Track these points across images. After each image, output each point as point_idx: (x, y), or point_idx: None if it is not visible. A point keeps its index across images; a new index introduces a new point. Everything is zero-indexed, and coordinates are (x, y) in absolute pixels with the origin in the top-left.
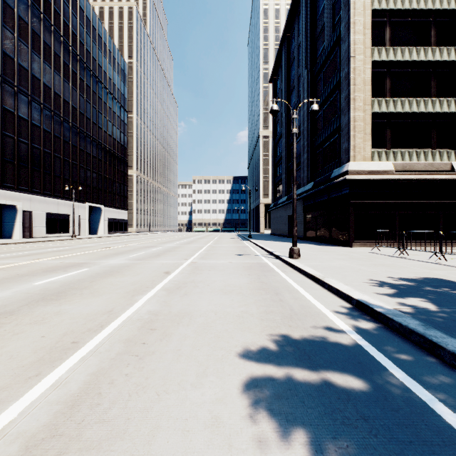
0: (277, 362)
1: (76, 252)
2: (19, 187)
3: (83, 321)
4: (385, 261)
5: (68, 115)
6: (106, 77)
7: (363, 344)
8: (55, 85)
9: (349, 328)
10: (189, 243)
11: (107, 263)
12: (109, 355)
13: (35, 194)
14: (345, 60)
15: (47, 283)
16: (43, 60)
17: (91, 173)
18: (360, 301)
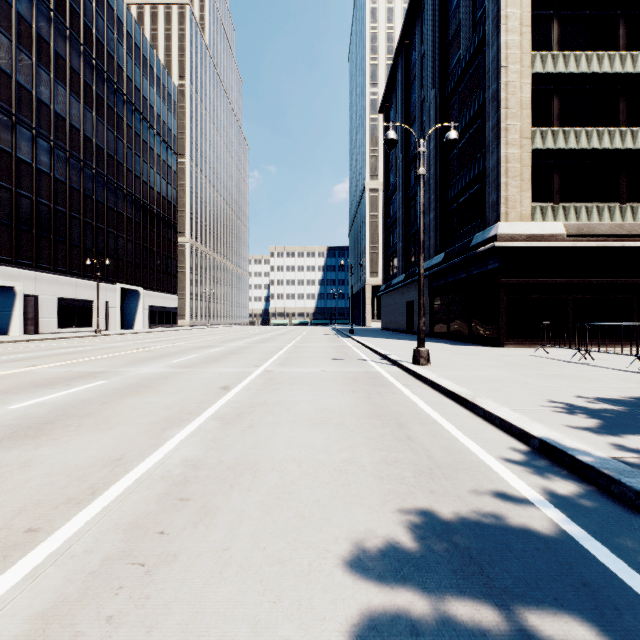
0: (419, 582)
1: (95, 355)
2: (19, 260)
3: (63, 481)
4: (560, 369)
5: (90, 158)
6: (146, 104)
7: (577, 535)
8: (71, 114)
9: (539, 496)
10: (264, 341)
11: (136, 372)
12: (88, 562)
13: (43, 271)
14: (493, 72)
15: (31, 406)
16: (54, 79)
17: (125, 241)
18: (547, 441)
